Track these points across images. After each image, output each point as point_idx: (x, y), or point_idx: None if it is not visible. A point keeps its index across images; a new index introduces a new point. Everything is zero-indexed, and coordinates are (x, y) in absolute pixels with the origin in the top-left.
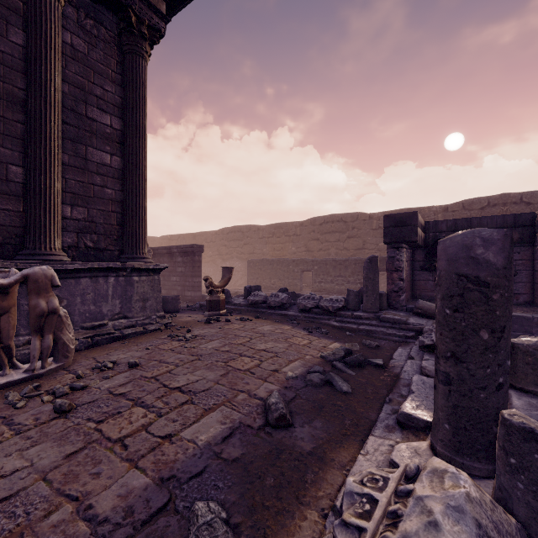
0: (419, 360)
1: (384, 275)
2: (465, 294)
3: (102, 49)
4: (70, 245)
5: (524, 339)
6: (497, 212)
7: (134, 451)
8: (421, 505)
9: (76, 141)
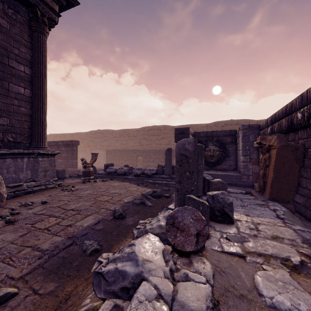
0: None
1: None
2: (182, 160)
3: (18, 27)
4: None
5: (215, 179)
6: (228, 128)
7: (54, 231)
8: (157, 218)
9: (2, 79)
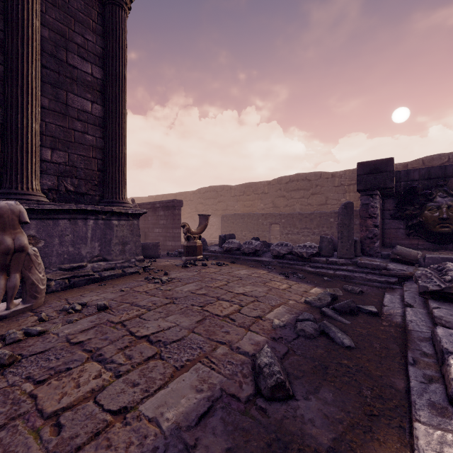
0: (421, 307)
1: None
2: None
3: None
4: (50, 188)
5: None
6: None
7: (69, 438)
8: None
9: (57, 86)
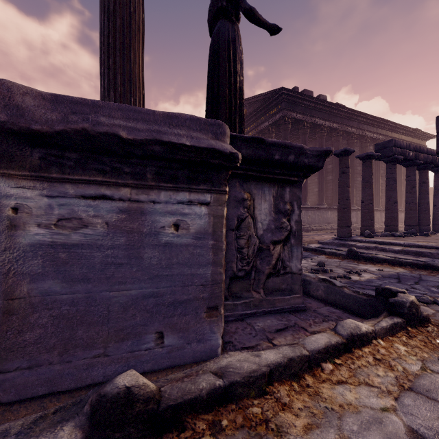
0: None
1: None
2: None
3: None
4: None
5: None
6: None
7: None
8: None
9: None
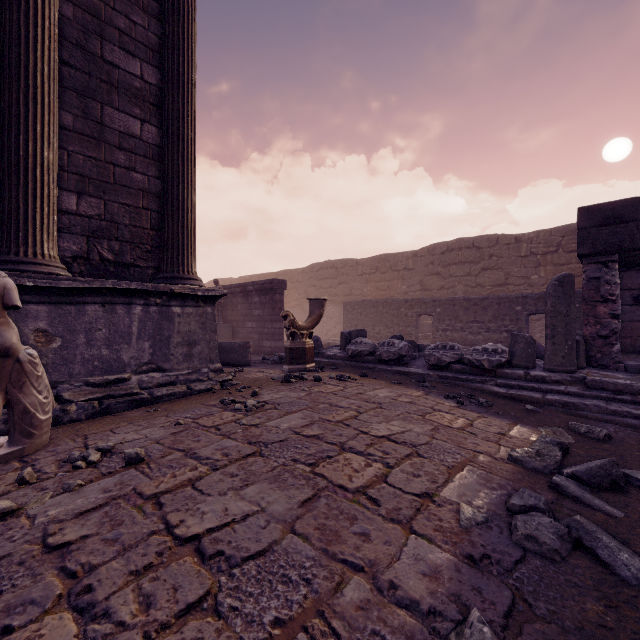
0: None
1: (540, 320)
2: None
3: None
4: (75, 256)
5: None
6: None
7: None
8: None
9: (86, 95)
